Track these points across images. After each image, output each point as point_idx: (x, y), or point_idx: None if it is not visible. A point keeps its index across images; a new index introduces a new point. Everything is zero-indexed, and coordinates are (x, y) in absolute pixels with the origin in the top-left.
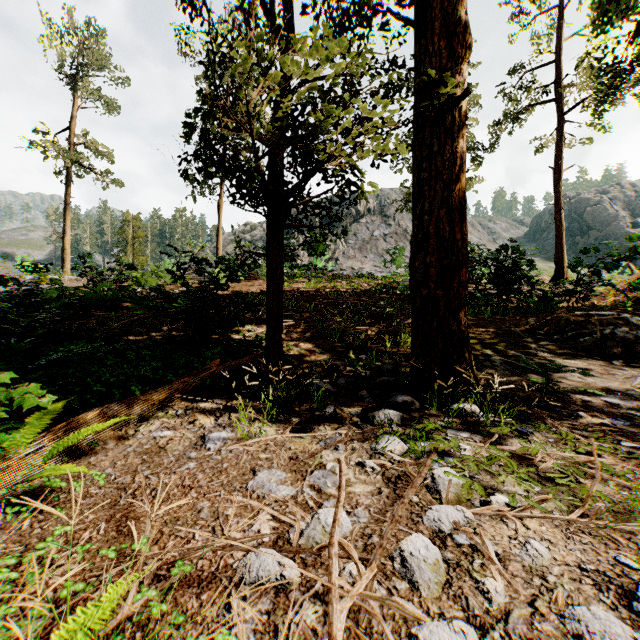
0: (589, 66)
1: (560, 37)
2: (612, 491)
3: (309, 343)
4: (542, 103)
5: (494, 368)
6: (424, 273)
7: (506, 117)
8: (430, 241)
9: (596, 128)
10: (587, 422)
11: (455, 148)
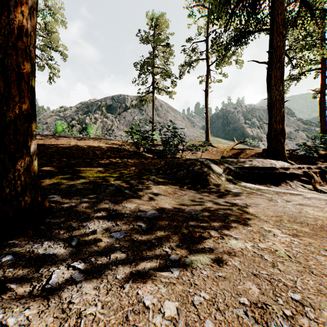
0: (211, 41)
1: (208, 29)
2: None
3: None
4: (200, 59)
5: (99, 194)
6: None
7: (185, 63)
8: None
9: (222, 75)
10: (91, 239)
11: (11, 19)
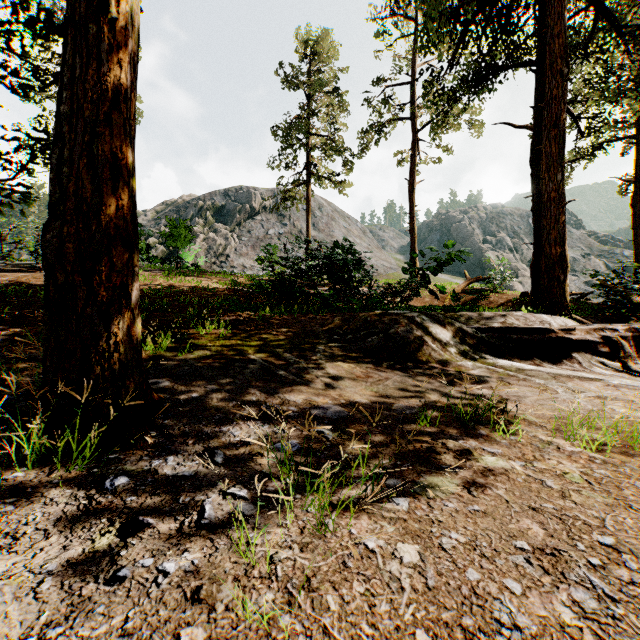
0: (423, 85)
1: (414, 61)
2: (15, 636)
3: (2, 351)
4: (400, 119)
5: (235, 377)
6: (58, 250)
7: (371, 127)
8: (67, 204)
9: (443, 150)
10: (244, 452)
11: (103, 75)
